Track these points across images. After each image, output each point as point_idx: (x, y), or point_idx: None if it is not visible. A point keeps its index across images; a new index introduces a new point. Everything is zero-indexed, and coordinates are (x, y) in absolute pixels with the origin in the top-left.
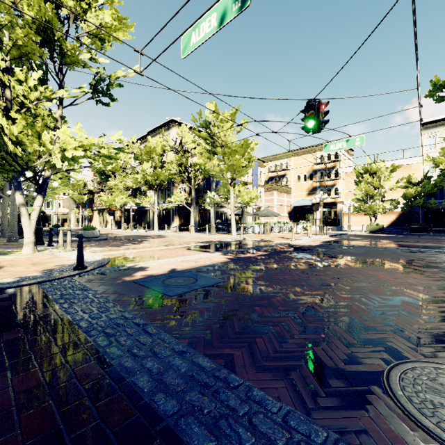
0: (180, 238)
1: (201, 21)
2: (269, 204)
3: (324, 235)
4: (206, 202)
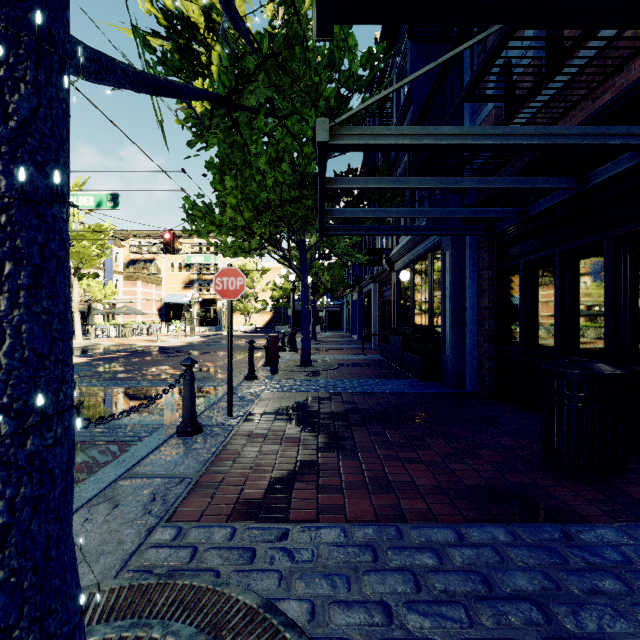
0: None
1: (80, 195)
2: (130, 298)
3: (196, 336)
4: None
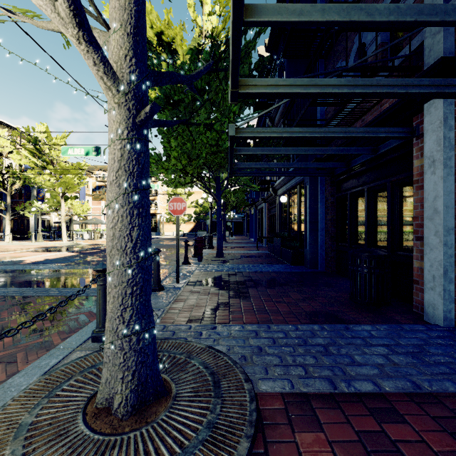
0: (0, 246)
1: (75, 147)
2: (97, 212)
3: None
4: (26, 210)
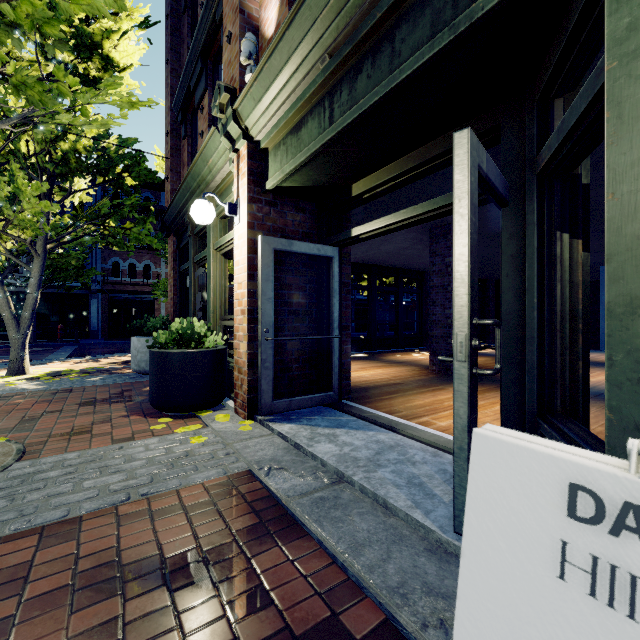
0: None
1: None
2: None
3: None
4: None
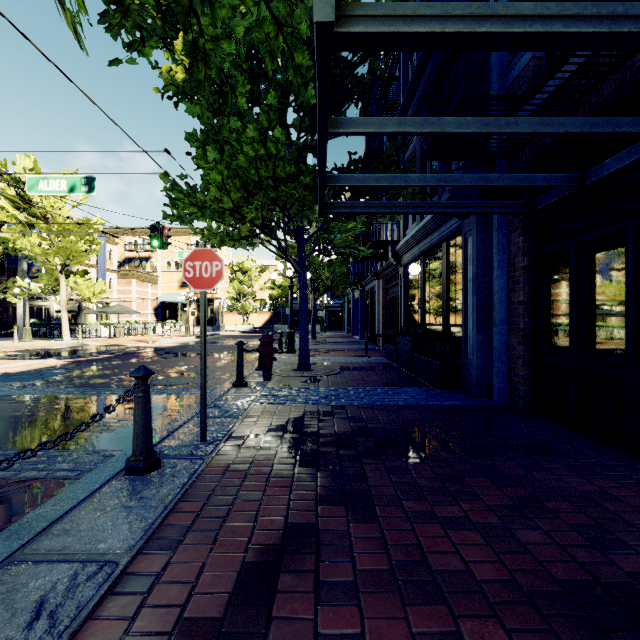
0: None
1: (51, 178)
2: (125, 297)
3: (191, 336)
4: (9, 292)
